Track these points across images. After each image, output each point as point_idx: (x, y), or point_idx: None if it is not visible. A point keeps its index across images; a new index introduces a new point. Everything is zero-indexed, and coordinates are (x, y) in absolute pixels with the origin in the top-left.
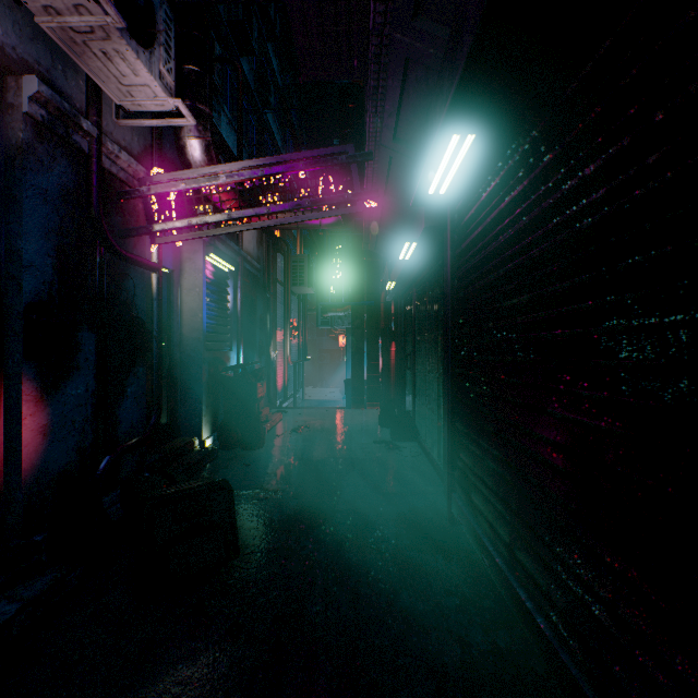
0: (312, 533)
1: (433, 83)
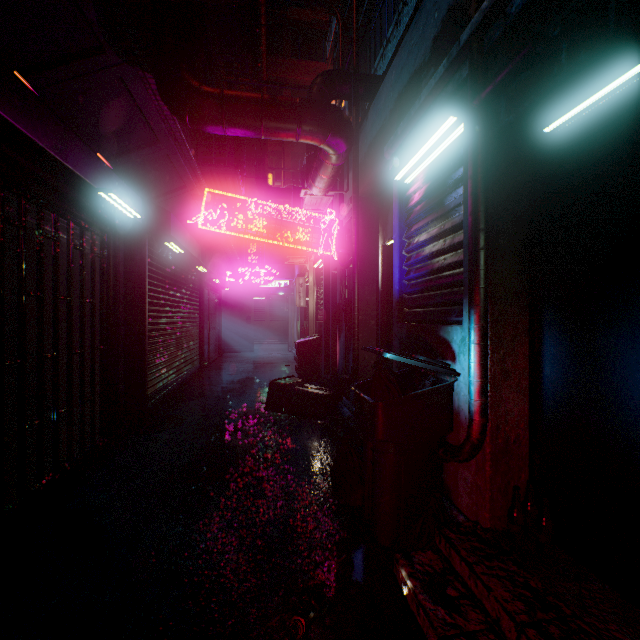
0: (232, 417)
1: (169, 185)
